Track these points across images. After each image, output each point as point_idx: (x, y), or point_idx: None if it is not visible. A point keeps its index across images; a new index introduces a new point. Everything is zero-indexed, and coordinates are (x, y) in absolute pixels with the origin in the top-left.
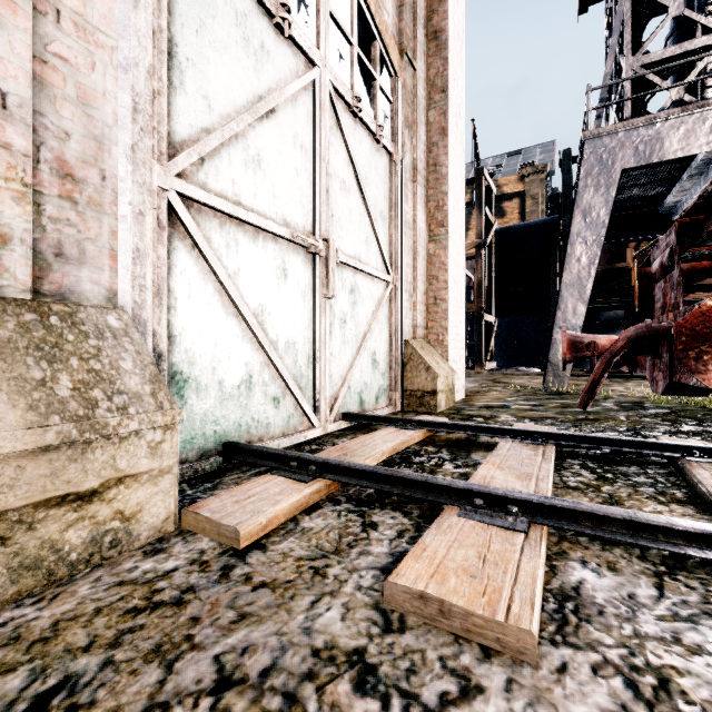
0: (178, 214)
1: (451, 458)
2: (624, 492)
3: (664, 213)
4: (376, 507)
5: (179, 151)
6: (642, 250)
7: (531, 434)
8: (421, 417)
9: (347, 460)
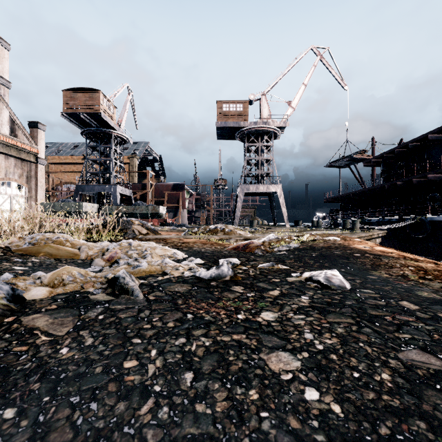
0: None
1: None
2: None
3: None
4: None
5: None
6: None
7: None
8: None
9: None
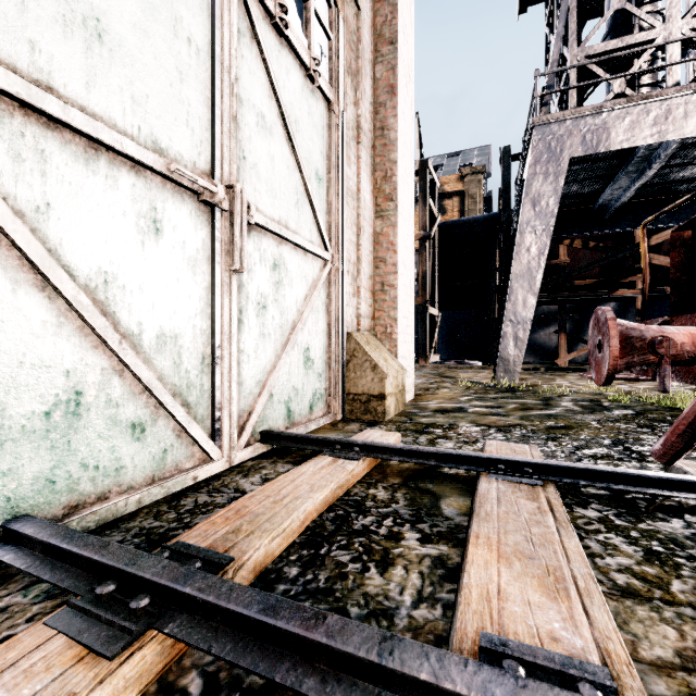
0: None
1: (412, 516)
2: None
3: (598, 211)
4: None
5: None
6: (664, 212)
7: (519, 466)
8: (366, 434)
9: (236, 547)
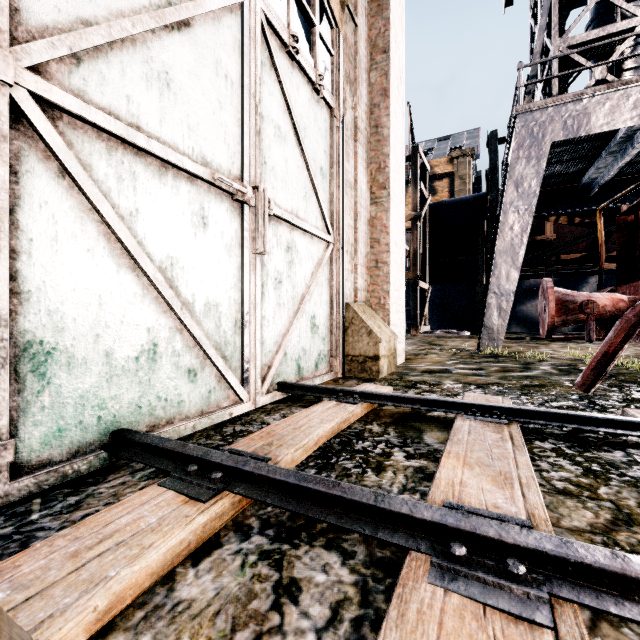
0: (32, 122)
1: (400, 443)
2: (630, 497)
3: (582, 189)
4: (302, 543)
5: (37, 39)
6: (615, 199)
7: (489, 409)
8: (363, 386)
9: (271, 453)
